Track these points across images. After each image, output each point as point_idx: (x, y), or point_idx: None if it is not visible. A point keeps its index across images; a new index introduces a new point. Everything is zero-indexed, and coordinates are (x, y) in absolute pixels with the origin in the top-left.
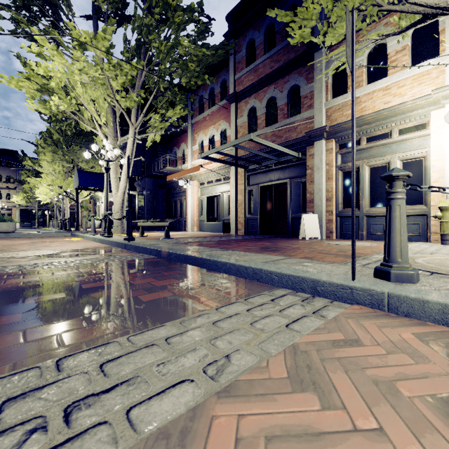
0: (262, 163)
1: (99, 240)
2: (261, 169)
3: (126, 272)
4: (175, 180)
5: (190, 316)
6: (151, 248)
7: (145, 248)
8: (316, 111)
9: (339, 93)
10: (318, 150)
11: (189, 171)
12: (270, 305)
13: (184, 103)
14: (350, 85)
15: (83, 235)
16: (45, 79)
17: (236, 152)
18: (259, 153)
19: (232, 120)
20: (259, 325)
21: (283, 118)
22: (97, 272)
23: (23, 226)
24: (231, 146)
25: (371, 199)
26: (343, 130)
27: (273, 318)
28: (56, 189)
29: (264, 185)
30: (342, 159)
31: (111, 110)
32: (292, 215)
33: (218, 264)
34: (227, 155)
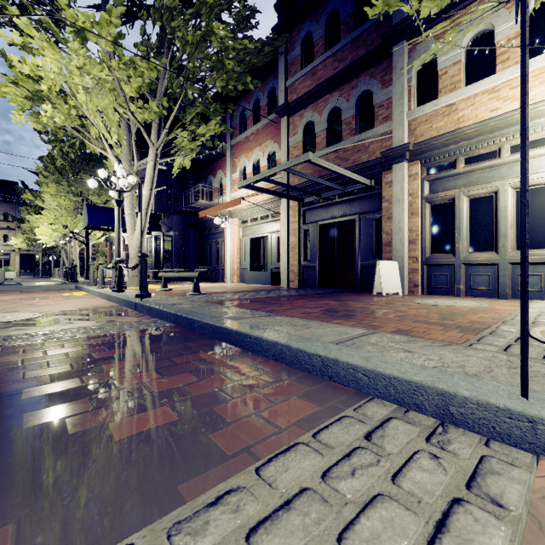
0: (322, 194)
1: (106, 297)
2: (320, 202)
3: (116, 357)
4: (210, 218)
5: (197, 502)
6: (167, 312)
7: (160, 310)
8: (395, 124)
9: (426, 100)
10: (398, 176)
11: (227, 205)
12: (367, 455)
13: (220, 115)
14: (442, 87)
15: (88, 288)
16: (39, 85)
17: (287, 181)
18: (319, 180)
19: (283, 139)
20: (359, 544)
21: (349, 135)
22: (69, 357)
23: (24, 275)
24: (282, 170)
25: (471, 241)
26: (432, 149)
27: (387, 512)
28: (60, 228)
29: (325, 223)
30: (431, 188)
31: (125, 126)
32: (362, 263)
33: (263, 344)
34: (277, 183)
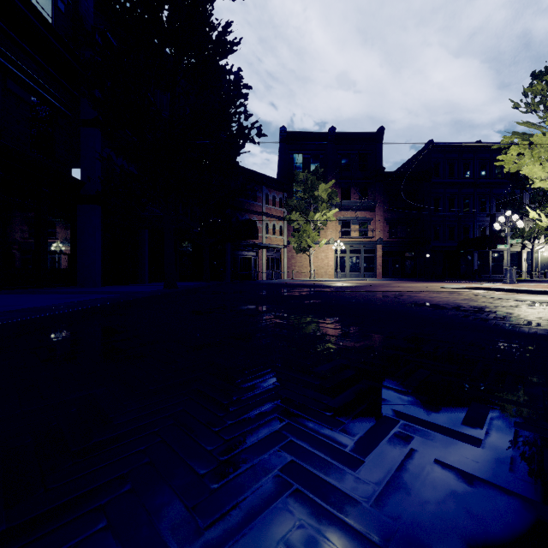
0: None
1: None
2: None
3: None
4: None
5: None
6: None
7: None
8: None
9: None
10: None
11: None
12: None
13: None
14: None
15: None
16: None
17: None
18: None
19: None
20: None
21: None
22: None
23: None
24: None
25: None
26: None
27: None
28: None
29: None
30: None
31: None
32: None
33: None
34: None
